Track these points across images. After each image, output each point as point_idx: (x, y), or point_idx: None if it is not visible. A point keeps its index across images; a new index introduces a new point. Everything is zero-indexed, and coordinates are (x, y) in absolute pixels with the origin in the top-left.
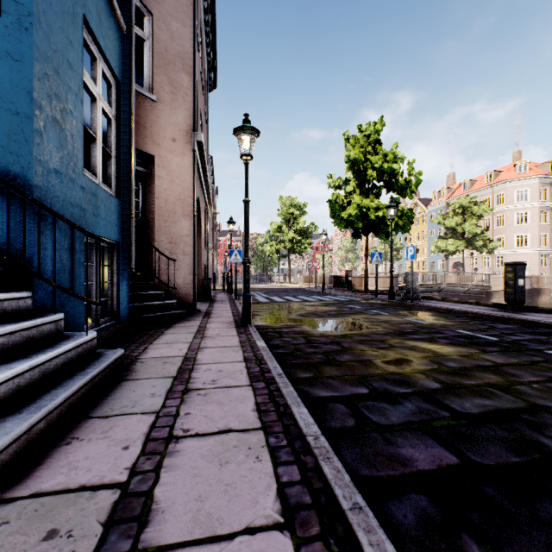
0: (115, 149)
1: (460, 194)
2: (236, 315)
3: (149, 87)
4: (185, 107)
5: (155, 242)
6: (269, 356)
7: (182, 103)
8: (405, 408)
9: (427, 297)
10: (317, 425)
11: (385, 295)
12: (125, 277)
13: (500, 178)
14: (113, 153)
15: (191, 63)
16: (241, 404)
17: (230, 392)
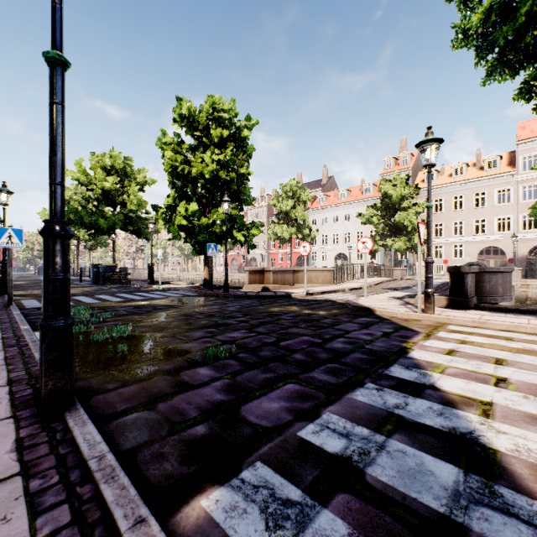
0: None
1: None
2: None
3: None
4: None
5: None
6: None
7: None
8: None
9: None
10: None
11: None
12: None
13: None
14: None
15: None
16: None
17: None
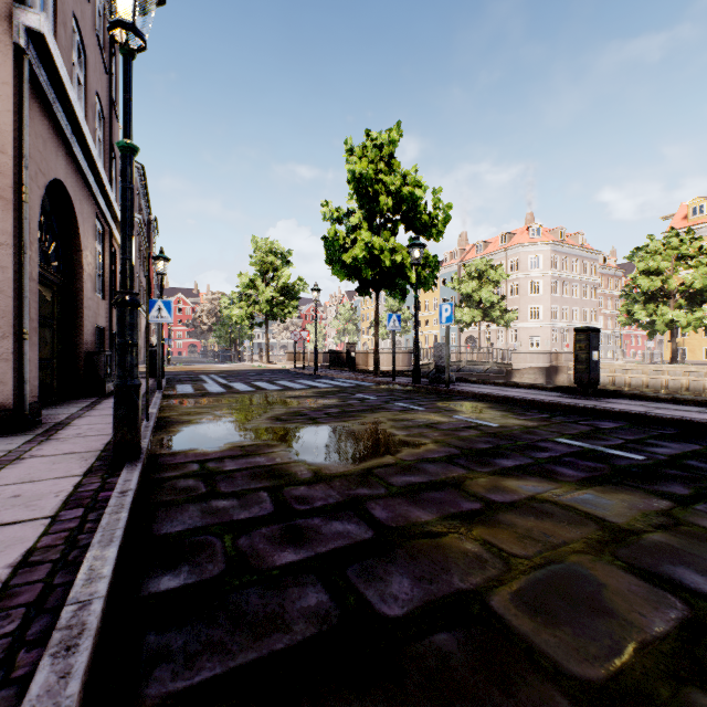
0: None
1: (473, 257)
2: None
3: None
4: None
5: None
6: None
7: None
8: None
9: (461, 378)
10: None
11: (403, 377)
12: None
13: (514, 241)
14: None
15: None
16: None
17: None
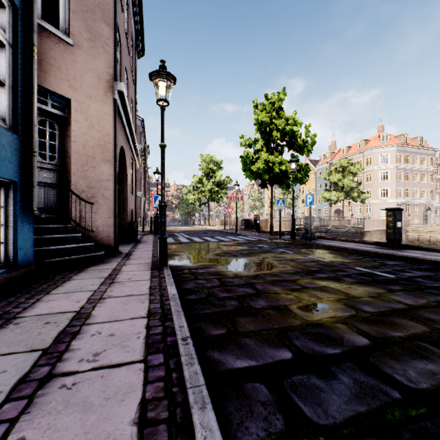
0: (10, 79)
1: (339, 157)
2: (156, 256)
3: (65, 30)
4: (106, 56)
5: (72, 185)
6: (177, 308)
7: (102, 52)
8: (343, 385)
9: (321, 236)
10: (231, 436)
11: (286, 235)
12: (26, 219)
13: (369, 145)
14: (7, 83)
15: (112, 15)
16: (119, 408)
17: (111, 379)
